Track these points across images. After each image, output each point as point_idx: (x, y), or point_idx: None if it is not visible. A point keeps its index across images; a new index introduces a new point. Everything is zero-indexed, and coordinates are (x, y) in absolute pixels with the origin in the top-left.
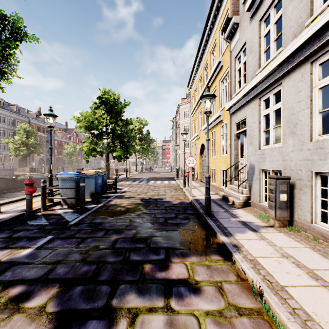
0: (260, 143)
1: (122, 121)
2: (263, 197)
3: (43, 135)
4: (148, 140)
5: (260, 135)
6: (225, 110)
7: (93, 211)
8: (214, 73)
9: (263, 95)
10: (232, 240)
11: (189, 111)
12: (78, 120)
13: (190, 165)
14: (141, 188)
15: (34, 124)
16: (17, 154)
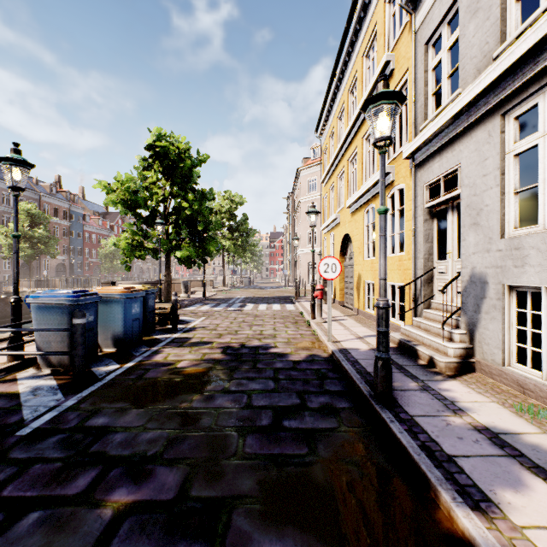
0: (505, 223)
1: (195, 193)
2: (513, 352)
3: (65, 224)
4: (245, 230)
5: (504, 204)
6: (404, 158)
7: (105, 383)
8: (373, 90)
9: (517, 105)
10: (507, 538)
11: (318, 179)
12: (109, 188)
13: (329, 275)
14: (227, 321)
15: (48, 204)
16: None
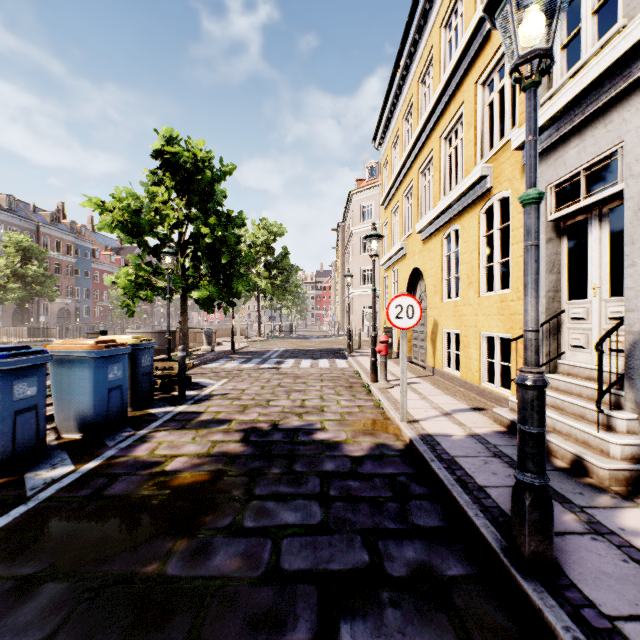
0: None
1: (220, 217)
2: None
3: (69, 260)
4: (286, 267)
5: None
6: (513, 148)
7: (30, 509)
8: (459, 66)
9: None
10: None
11: (374, 205)
12: (103, 207)
13: (404, 322)
14: (257, 385)
15: (47, 236)
16: (4, 299)
